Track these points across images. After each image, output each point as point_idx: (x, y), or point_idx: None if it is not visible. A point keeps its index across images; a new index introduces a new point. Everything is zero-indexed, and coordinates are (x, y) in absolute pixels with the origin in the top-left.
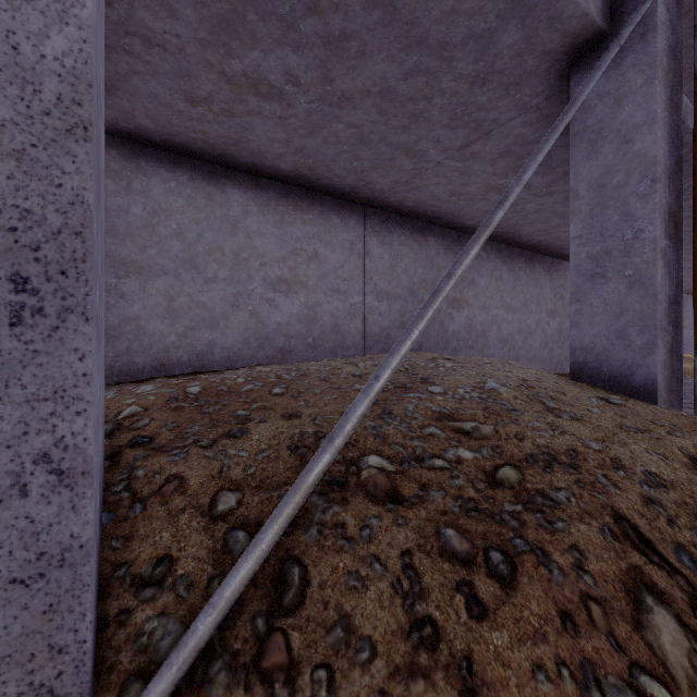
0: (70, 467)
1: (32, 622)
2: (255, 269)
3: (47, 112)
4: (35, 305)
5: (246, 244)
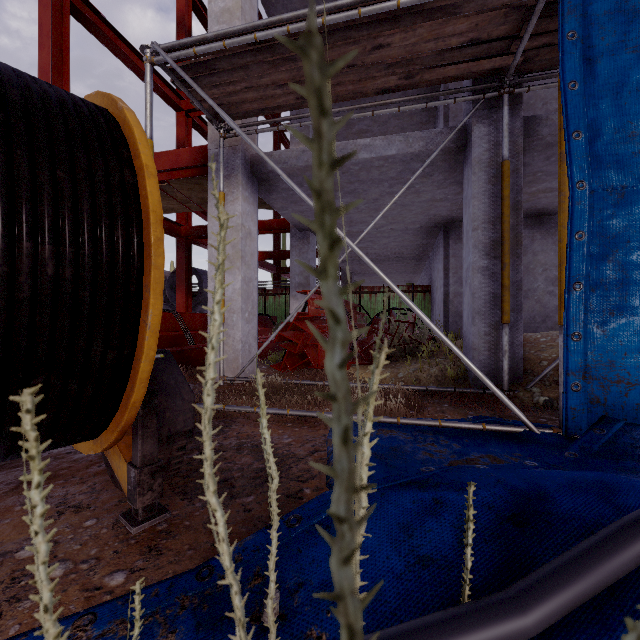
0: (519, 343)
1: (514, 366)
2: (538, 274)
3: (516, 288)
4: (514, 318)
5: (532, 260)
